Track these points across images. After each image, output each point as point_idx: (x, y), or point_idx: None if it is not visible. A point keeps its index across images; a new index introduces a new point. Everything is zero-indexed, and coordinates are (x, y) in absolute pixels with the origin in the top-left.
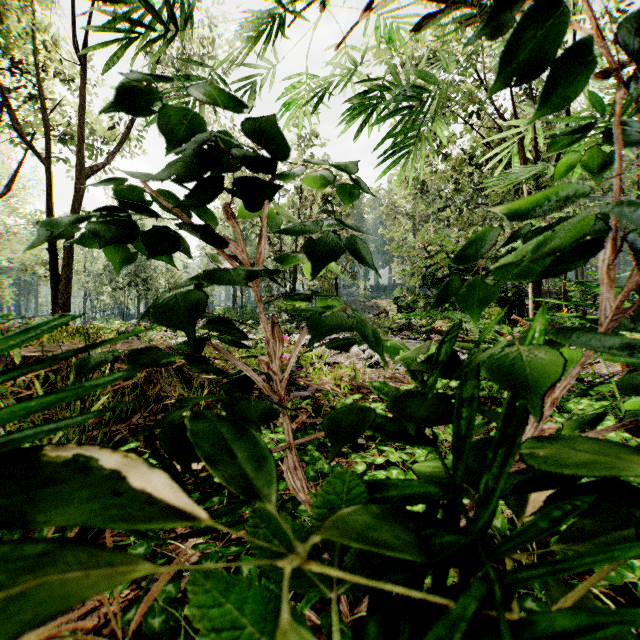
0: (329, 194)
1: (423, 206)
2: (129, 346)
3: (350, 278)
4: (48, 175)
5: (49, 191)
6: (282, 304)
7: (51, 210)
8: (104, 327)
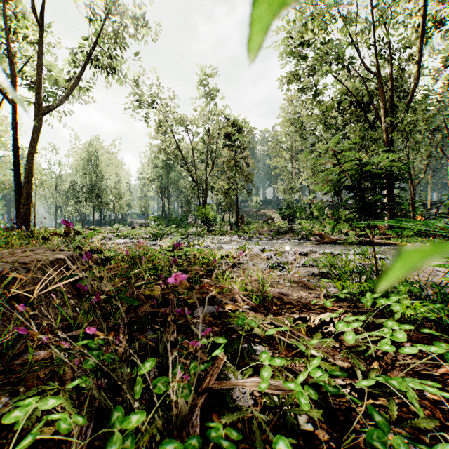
0: (231, 132)
1: (299, 142)
2: (21, 257)
3: (246, 194)
4: (14, 112)
5: (14, 125)
6: (197, 213)
7: (16, 139)
8: (56, 231)
